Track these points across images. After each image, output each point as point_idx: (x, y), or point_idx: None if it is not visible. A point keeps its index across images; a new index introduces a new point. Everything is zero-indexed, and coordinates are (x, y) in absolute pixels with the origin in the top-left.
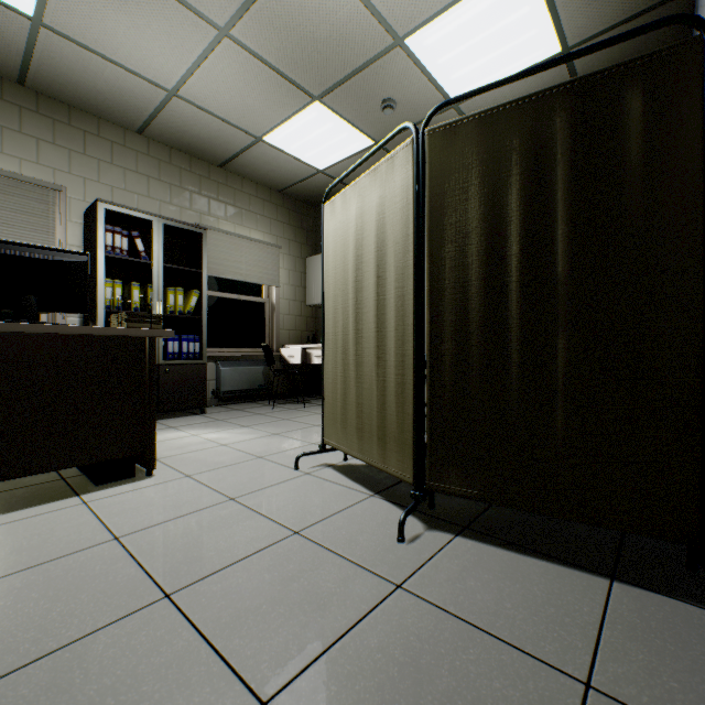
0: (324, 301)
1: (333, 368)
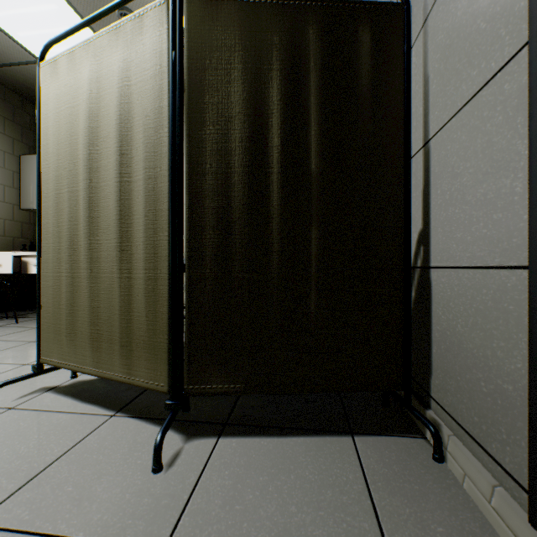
0: (41, 184)
1: (55, 267)
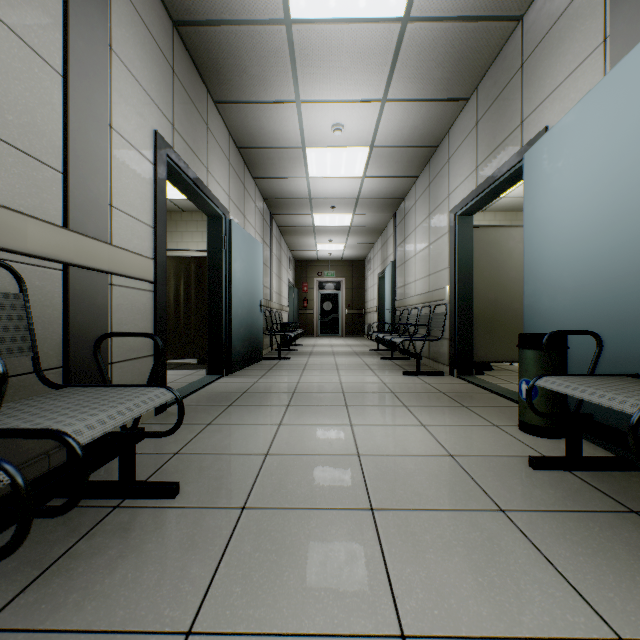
0: None
1: None
